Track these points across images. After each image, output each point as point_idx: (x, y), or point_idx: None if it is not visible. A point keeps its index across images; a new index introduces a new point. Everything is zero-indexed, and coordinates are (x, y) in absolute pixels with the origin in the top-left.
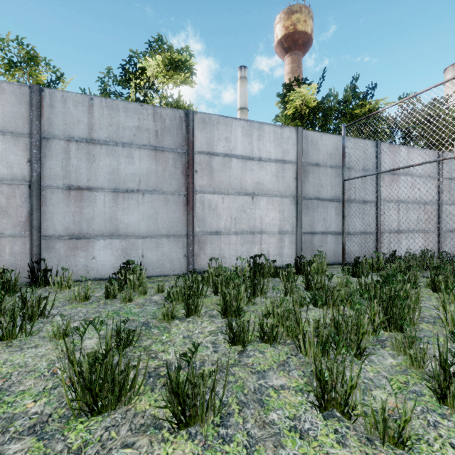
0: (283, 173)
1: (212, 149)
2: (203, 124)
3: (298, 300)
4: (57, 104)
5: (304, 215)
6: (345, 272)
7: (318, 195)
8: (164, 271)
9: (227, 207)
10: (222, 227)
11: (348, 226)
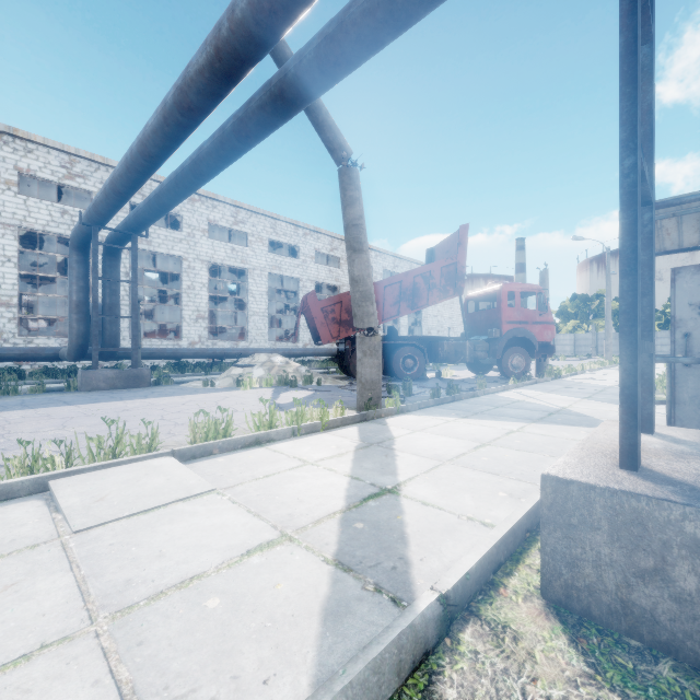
0: None
1: None
2: None
3: None
4: None
5: None
6: None
7: None
8: None
9: None
10: None
11: None
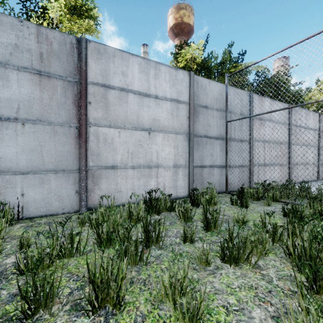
0: (177, 111)
1: (107, 82)
2: (98, 55)
3: (204, 256)
4: None
5: (195, 150)
6: (241, 207)
7: (206, 133)
8: (51, 210)
9: (124, 142)
10: (119, 161)
11: (230, 160)
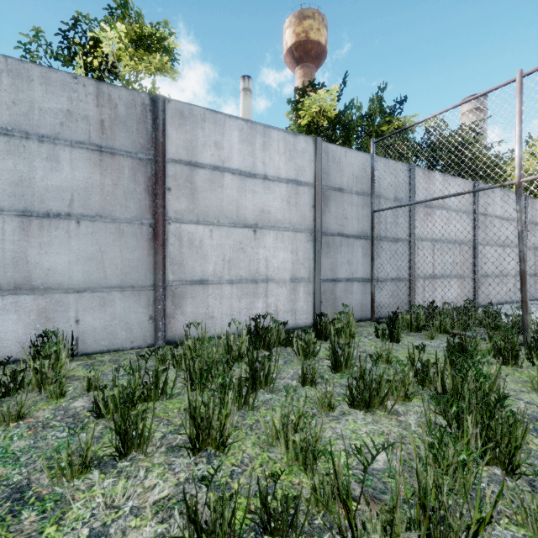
0: (296, 198)
1: (194, 158)
2: (181, 119)
3: (326, 399)
4: None
5: (324, 256)
6: (386, 340)
7: (341, 229)
8: (116, 344)
9: (218, 245)
10: (210, 273)
11: (378, 271)
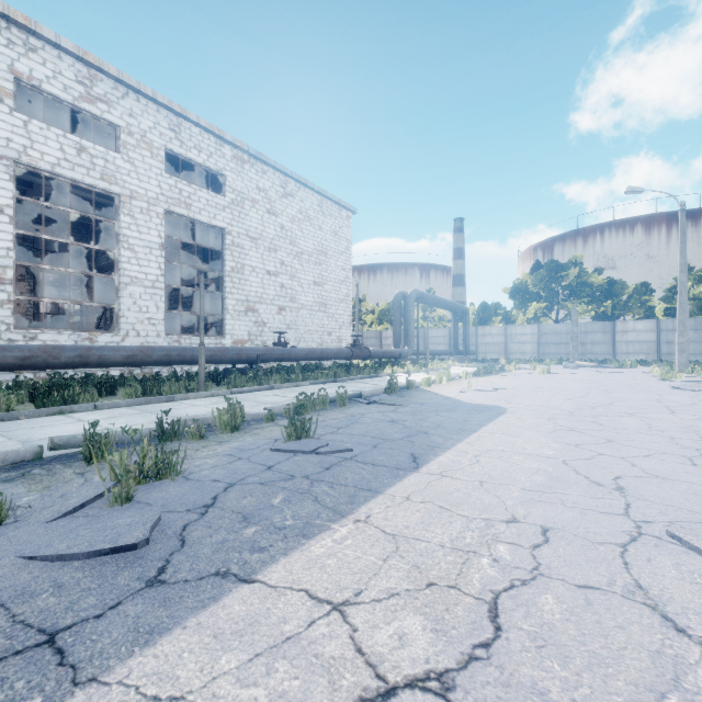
0: None
1: None
2: None
3: None
4: (664, 322)
5: None
6: None
7: None
8: None
9: None
10: None
11: None
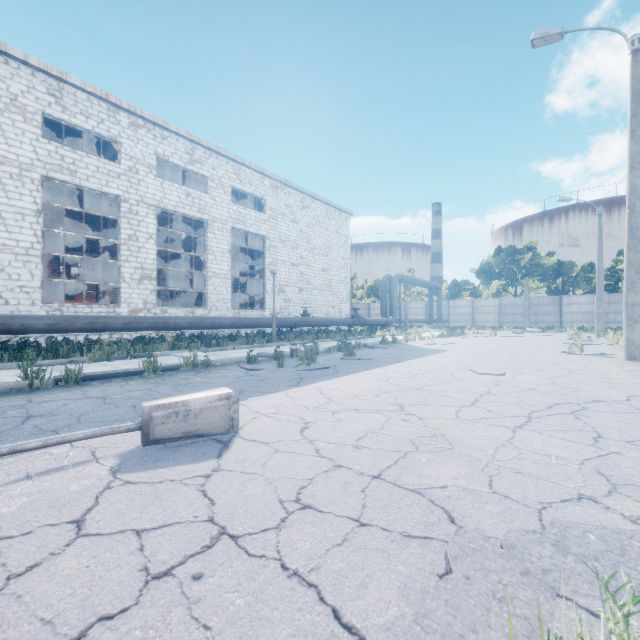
0: None
1: None
2: None
3: None
4: None
5: None
6: None
7: None
8: None
9: None
10: None
11: None
